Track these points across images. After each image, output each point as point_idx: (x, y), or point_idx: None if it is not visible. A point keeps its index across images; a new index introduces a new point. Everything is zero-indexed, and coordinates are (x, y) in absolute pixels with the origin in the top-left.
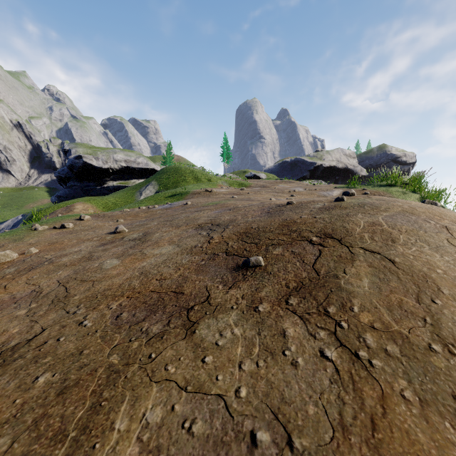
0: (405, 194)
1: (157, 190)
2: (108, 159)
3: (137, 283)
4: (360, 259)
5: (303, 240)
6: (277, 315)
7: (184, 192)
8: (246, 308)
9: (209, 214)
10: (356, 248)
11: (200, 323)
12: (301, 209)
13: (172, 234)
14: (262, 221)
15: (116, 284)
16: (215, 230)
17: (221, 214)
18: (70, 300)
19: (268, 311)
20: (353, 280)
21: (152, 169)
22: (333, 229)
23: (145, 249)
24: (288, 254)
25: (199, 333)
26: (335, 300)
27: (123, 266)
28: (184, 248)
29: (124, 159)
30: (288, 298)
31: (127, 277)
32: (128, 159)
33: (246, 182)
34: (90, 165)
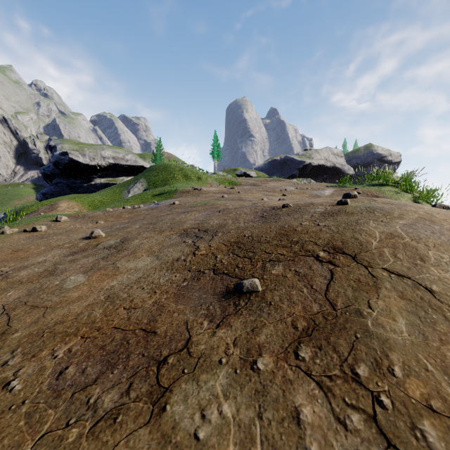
0: (397, 193)
1: (145, 188)
2: (95, 156)
3: (100, 313)
4: (387, 286)
5: (308, 255)
6: (284, 379)
7: (172, 190)
8: (239, 362)
9: (196, 216)
10: (377, 269)
11: (174, 390)
12: (300, 213)
13: (153, 242)
14: (256, 227)
15: (73, 314)
16: (202, 238)
17: (210, 217)
18: (7, 339)
19: (272, 370)
20: (383, 319)
21: (141, 167)
22: (343, 242)
23: (119, 261)
24: (292, 275)
25: (171, 410)
26: (364, 353)
27: (88, 285)
28: (164, 261)
29: (112, 156)
30: (297, 346)
31: (89, 303)
32: (116, 156)
33: (237, 180)
34: (76, 162)
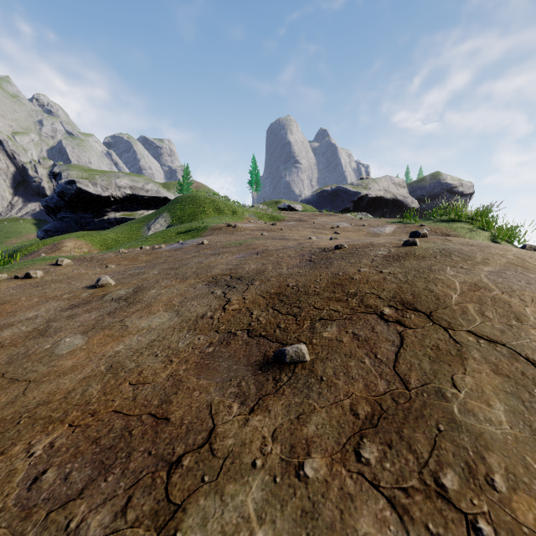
0: (472, 231)
1: (169, 224)
2: (109, 185)
3: (97, 389)
4: (475, 356)
5: (370, 312)
6: (342, 493)
7: (201, 226)
8: (280, 466)
9: (229, 259)
10: (461, 332)
11: (189, 508)
12: (357, 256)
13: (174, 292)
14: (302, 274)
15: (62, 391)
16: (235, 287)
17: (246, 261)
18: None
19: (324, 479)
20: (474, 404)
21: (165, 198)
22: (413, 294)
23: (129, 318)
24: (349, 340)
25: None
26: (451, 454)
27: (87, 350)
28: (185, 318)
29: (129, 186)
30: (358, 443)
31: (85, 375)
32: (134, 185)
33: (279, 214)
34: (85, 192)
